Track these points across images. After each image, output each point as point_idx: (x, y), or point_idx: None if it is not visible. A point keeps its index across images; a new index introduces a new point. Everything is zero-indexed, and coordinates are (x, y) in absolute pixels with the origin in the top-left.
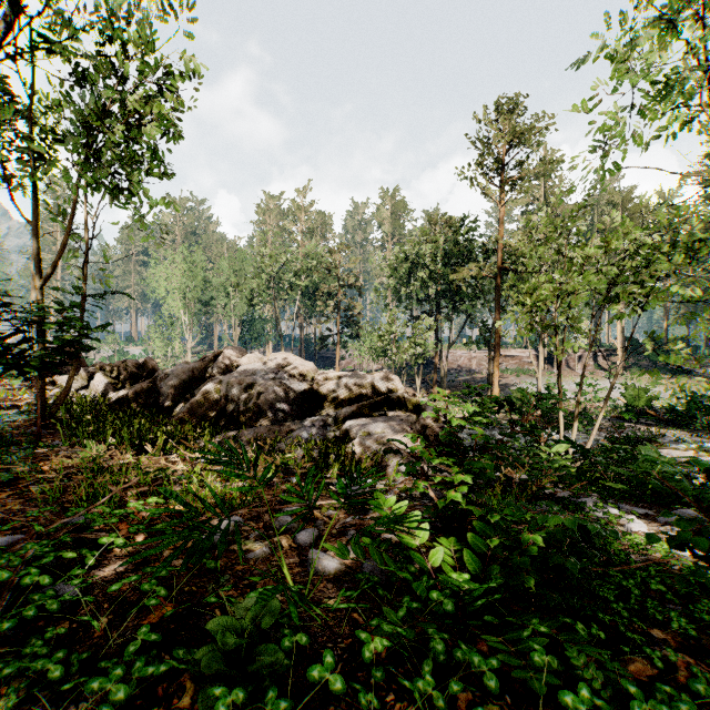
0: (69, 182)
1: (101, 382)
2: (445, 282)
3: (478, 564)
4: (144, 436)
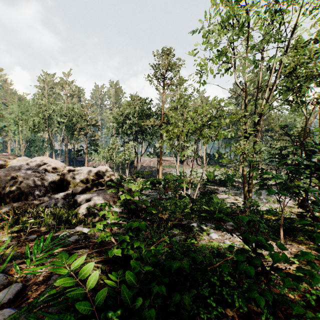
0: None
1: None
2: (139, 126)
3: (130, 296)
4: None
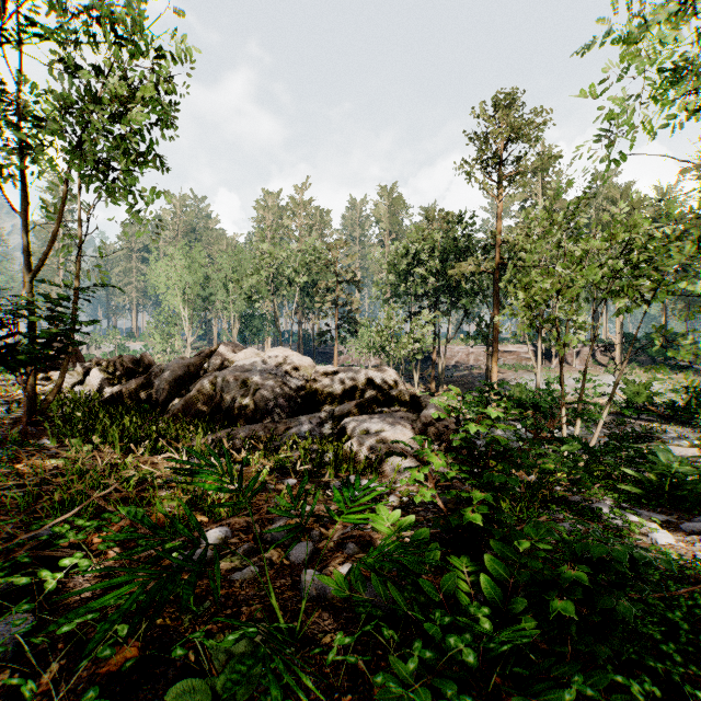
0: (56, 170)
1: (97, 377)
2: (443, 277)
3: (499, 593)
4: (135, 434)
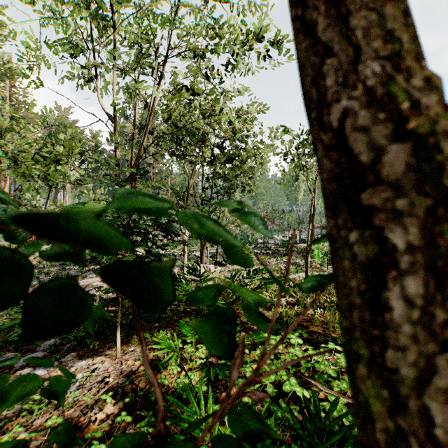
0: None
1: None
2: None
3: None
4: None
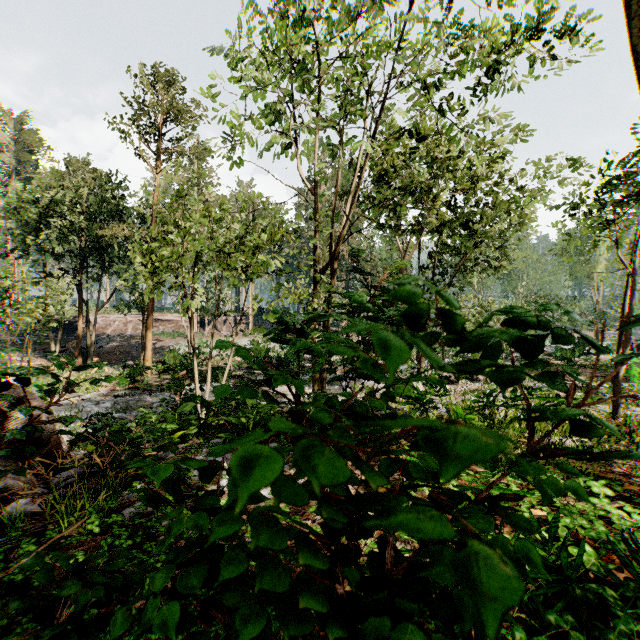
0: None
1: None
2: (91, 238)
3: None
4: None
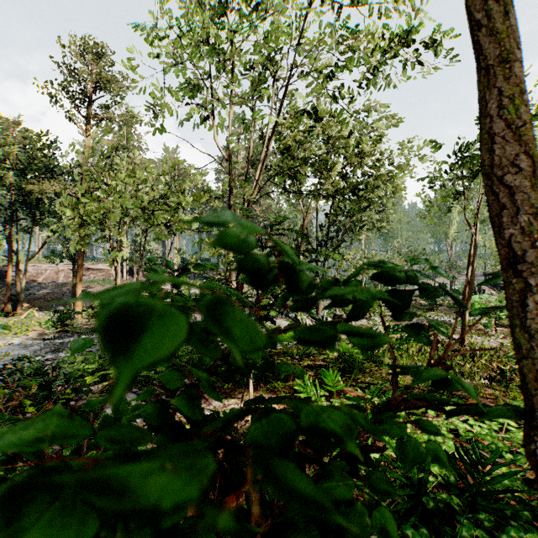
0: None
1: None
2: (21, 192)
3: None
4: None
